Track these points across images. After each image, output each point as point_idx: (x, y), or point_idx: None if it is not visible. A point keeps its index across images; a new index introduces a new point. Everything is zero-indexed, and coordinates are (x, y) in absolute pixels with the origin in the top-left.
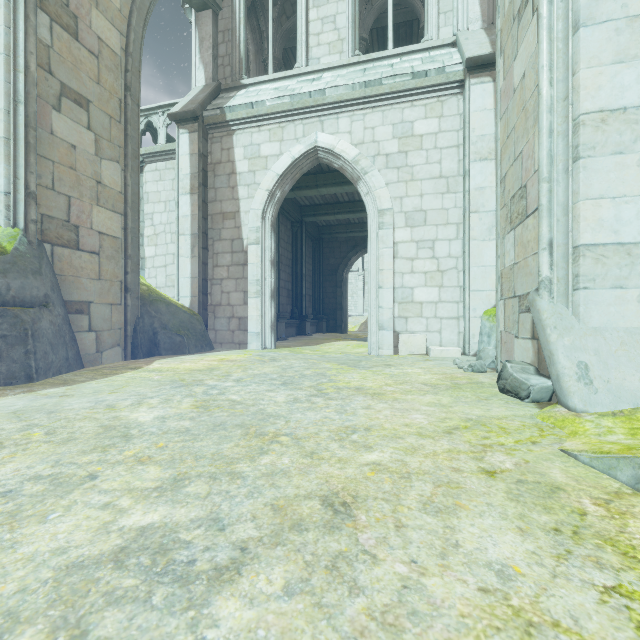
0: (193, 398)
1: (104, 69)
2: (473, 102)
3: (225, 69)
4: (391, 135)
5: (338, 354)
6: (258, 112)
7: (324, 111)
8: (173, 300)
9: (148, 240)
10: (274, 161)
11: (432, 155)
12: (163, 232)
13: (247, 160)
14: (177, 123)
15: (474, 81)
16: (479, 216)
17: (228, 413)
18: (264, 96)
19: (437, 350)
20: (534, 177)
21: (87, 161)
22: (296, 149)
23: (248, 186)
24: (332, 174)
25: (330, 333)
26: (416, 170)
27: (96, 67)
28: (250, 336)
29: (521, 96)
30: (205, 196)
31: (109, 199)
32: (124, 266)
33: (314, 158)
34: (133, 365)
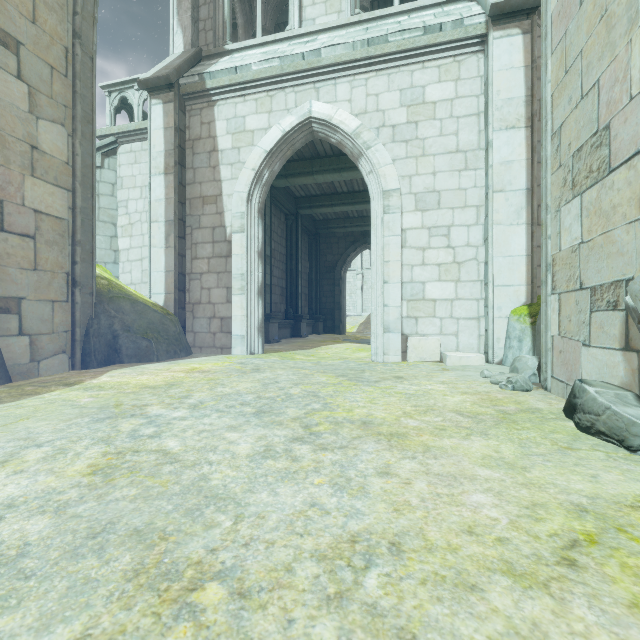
0: (104, 446)
1: (42, 6)
2: (498, 59)
3: (207, 34)
4: (398, 103)
5: (336, 360)
6: (243, 78)
7: (319, 76)
8: (143, 297)
9: (122, 230)
10: (261, 136)
11: (447, 125)
12: (139, 221)
13: (230, 135)
14: (149, 92)
15: (499, 34)
16: (505, 196)
17: (138, 490)
18: (250, 60)
19: (455, 357)
20: (629, 107)
21: (16, 119)
22: (287, 121)
23: (231, 165)
24: (329, 159)
25: (327, 334)
26: (428, 143)
27: (30, 1)
28: (234, 339)
29: (597, 1)
30: (182, 177)
31: (50, 170)
32: (72, 254)
33: (308, 132)
34: (74, 378)
